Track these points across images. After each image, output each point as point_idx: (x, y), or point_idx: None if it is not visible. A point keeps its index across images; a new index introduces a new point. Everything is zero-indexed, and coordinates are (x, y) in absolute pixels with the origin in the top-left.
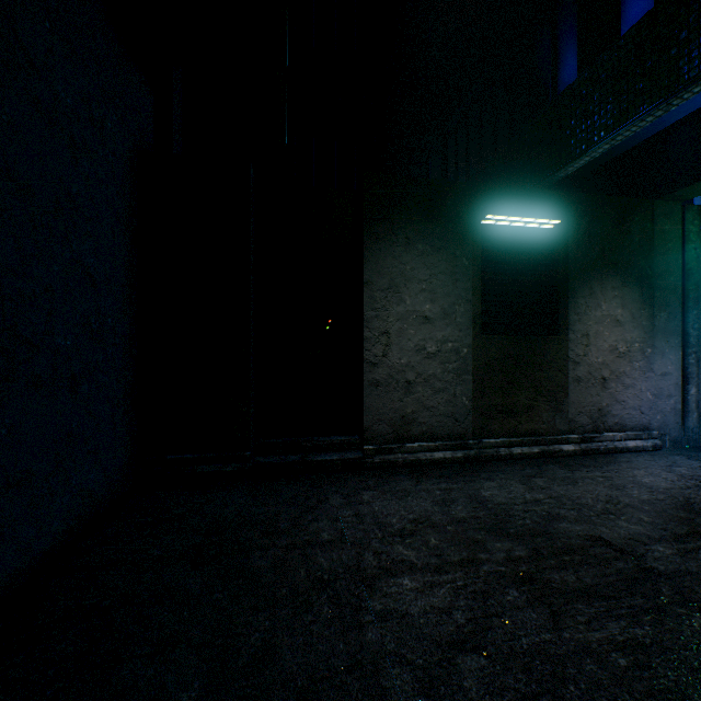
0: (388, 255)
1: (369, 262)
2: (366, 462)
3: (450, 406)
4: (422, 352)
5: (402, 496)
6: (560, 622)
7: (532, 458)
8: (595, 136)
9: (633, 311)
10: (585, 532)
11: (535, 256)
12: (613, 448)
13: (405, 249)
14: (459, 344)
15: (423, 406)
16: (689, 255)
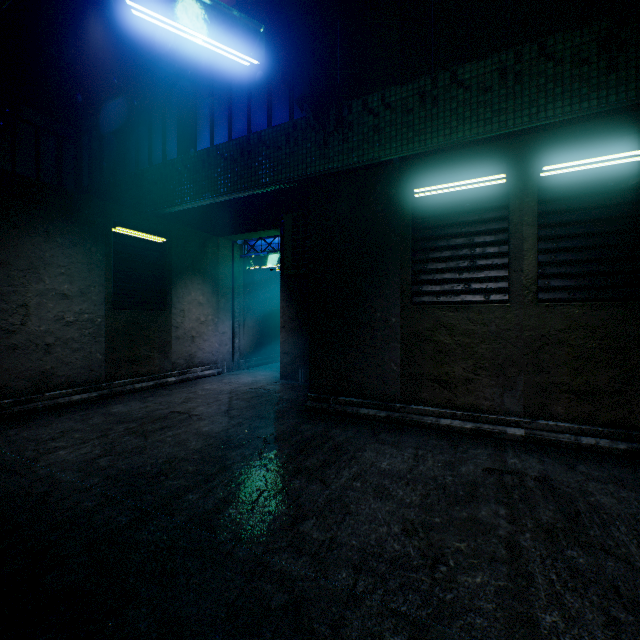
0: (27, 242)
1: (7, 245)
2: (4, 414)
3: (87, 361)
4: (62, 321)
5: (48, 425)
6: (148, 438)
7: (150, 389)
8: (185, 197)
9: (209, 298)
10: (170, 411)
11: (152, 259)
12: (198, 376)
13: (46, 240)
14: (95, 315)
15: (63, 363)
16: (236, 270)
